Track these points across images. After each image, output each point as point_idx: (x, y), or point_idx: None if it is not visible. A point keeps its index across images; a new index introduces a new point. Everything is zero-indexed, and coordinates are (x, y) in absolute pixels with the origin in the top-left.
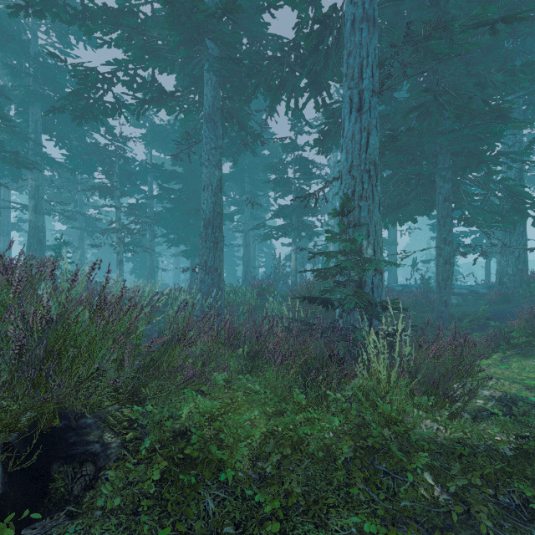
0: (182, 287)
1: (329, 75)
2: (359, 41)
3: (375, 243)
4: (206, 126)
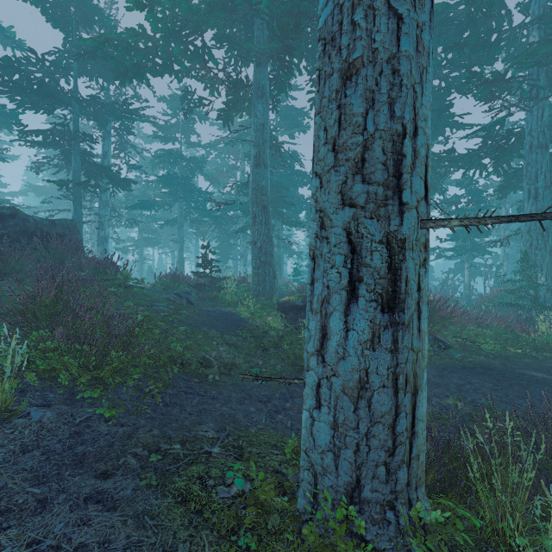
0: None
1: (510, 156)
2: (534, 159)
3: (547, 274)
4: None
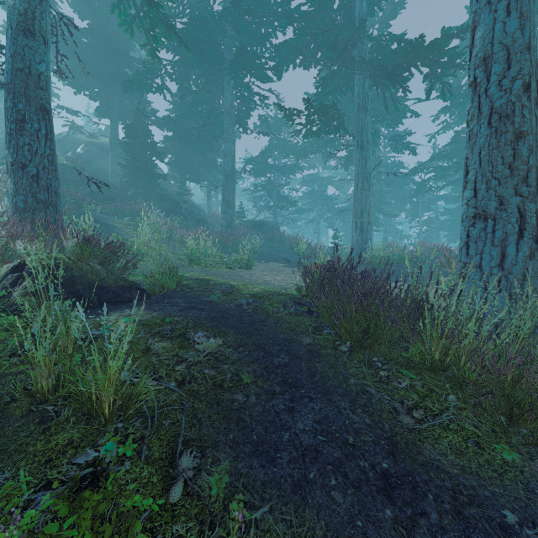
0: None
1: None
2: None
3: None
4: None
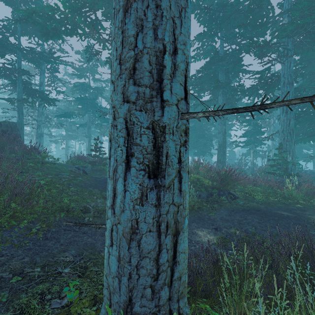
0: None
1: (273, 89)
2: (286, 90)
3: (292, 156)
4: None
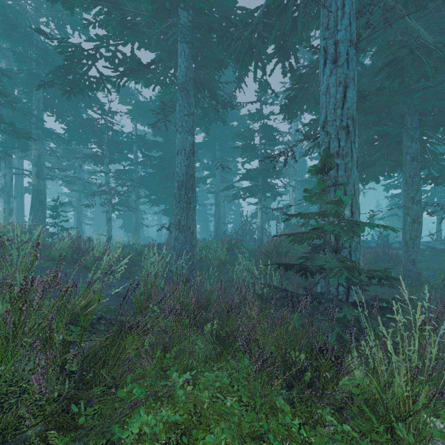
0: (159, 243)
1: (297, 39)
2: None
3: (353, 204)
4: (180, 95)
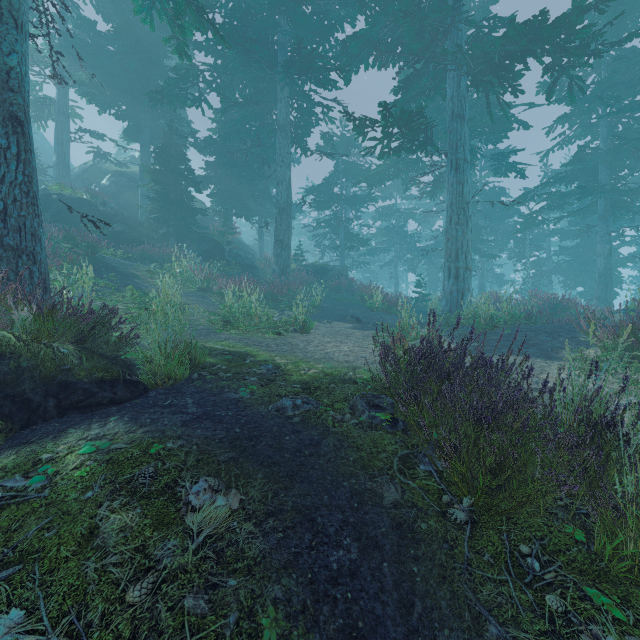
0: None
1: None
2: None
3: None
4: (600, 222)
